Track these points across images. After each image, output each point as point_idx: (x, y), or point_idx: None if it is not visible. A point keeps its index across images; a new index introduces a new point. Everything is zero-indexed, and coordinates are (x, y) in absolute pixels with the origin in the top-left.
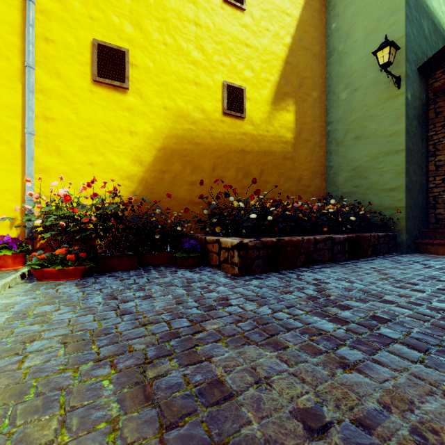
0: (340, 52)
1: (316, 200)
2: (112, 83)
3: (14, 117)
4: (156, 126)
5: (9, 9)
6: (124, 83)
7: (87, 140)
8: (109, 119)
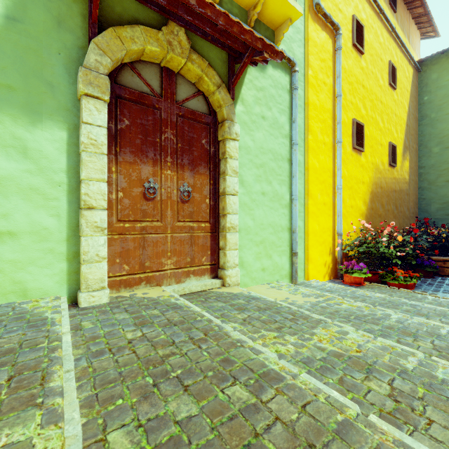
0: (432, 118)
1: (415, 223)
2: (360, 149)
3: (330, 177)
4: (369, 176)
5: (329, 101)
6: (363, 148)
7: (350, 190)
8: (356, 174)
